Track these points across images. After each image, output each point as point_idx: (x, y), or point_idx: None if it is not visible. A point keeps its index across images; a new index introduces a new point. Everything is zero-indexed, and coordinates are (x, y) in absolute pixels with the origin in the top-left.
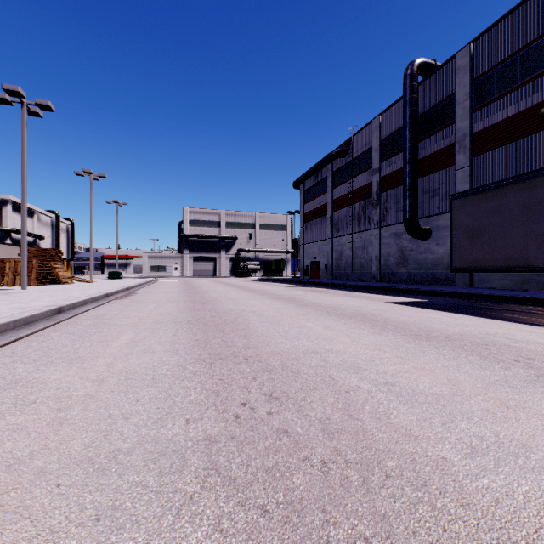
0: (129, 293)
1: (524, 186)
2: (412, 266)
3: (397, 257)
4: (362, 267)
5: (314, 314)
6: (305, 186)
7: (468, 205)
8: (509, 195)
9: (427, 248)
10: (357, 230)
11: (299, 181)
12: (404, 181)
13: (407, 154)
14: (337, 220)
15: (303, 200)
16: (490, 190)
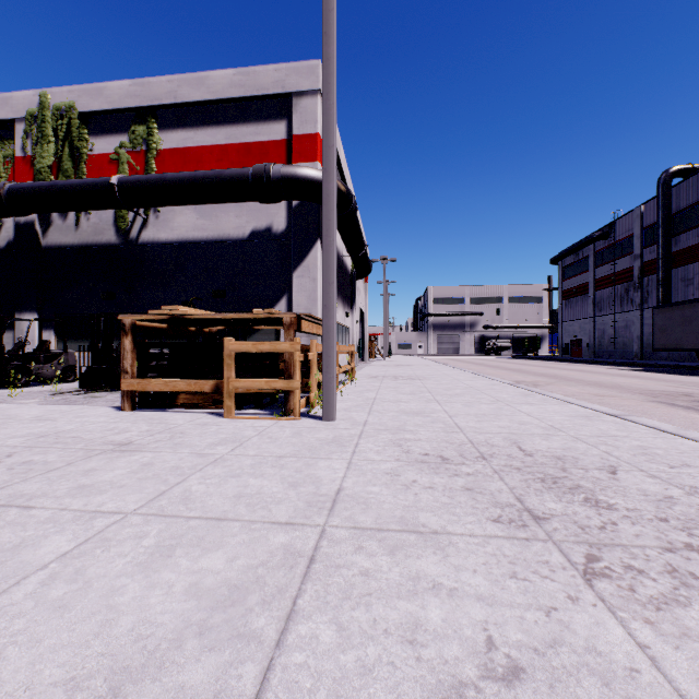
0: None
1: (681, 308)
2: None
3: None
4: (624, 346)
5: (557, 370)
6: (564, 262)
7: (660, 313)
8: (676, 311)
9: None
10: (619, 311)
11: (557, 259)
12: (656, 274)
13: (659, 251)
14: (599, 300)
15: (561, 276)
16: (668, 307)
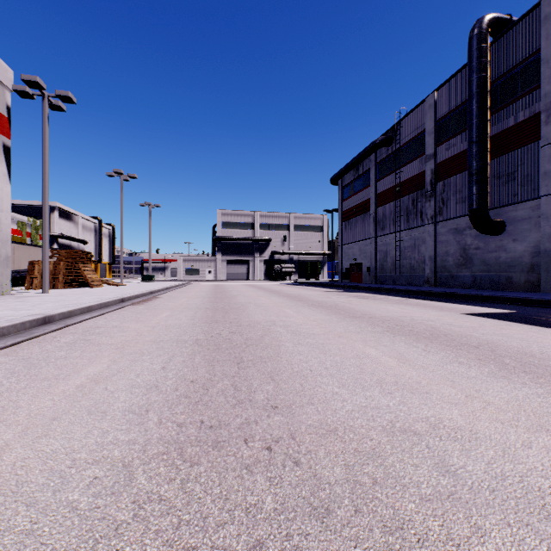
0: (151, 298)
1: None
2: (478, 267)
3: (457, 256)
4: (412, 269)
5: (371, 331)
6: (344, 181)
7: None
8: None
9: (500, 245)
10: (406, 227)
11: (337, 176)
12: (469, 164)
13: (474, 131)
14: (382, 217)
15: (341, 196)
16: None
